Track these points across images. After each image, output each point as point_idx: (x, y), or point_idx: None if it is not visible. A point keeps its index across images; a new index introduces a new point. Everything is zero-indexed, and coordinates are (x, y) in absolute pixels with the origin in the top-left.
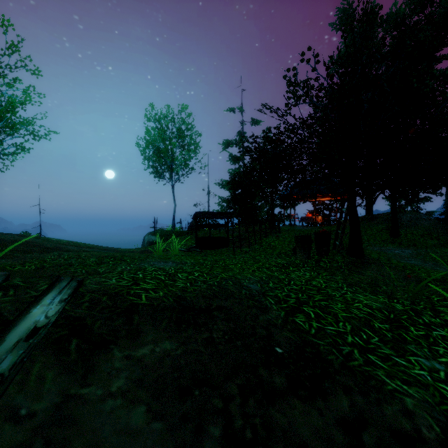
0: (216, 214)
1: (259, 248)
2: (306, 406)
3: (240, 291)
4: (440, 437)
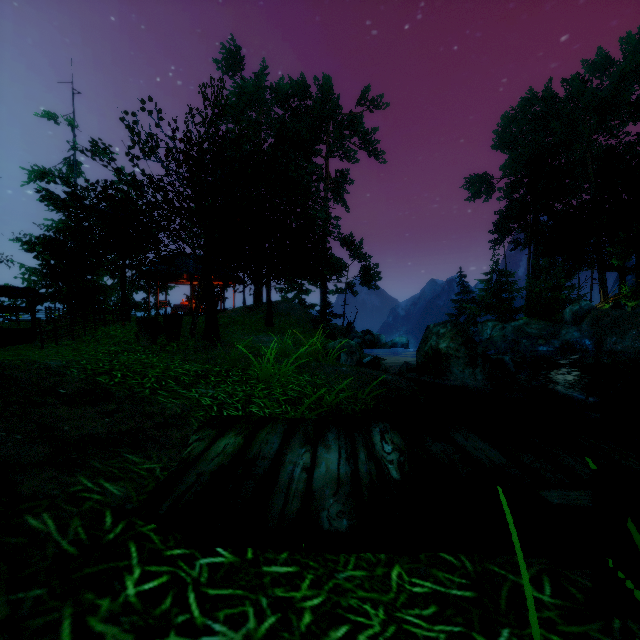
0: (8, 289)
1: (90, 340)
2: (74, 408)
3: (31, 365)
4: (178, 413)
